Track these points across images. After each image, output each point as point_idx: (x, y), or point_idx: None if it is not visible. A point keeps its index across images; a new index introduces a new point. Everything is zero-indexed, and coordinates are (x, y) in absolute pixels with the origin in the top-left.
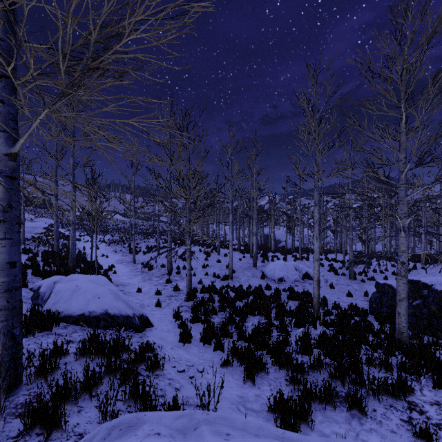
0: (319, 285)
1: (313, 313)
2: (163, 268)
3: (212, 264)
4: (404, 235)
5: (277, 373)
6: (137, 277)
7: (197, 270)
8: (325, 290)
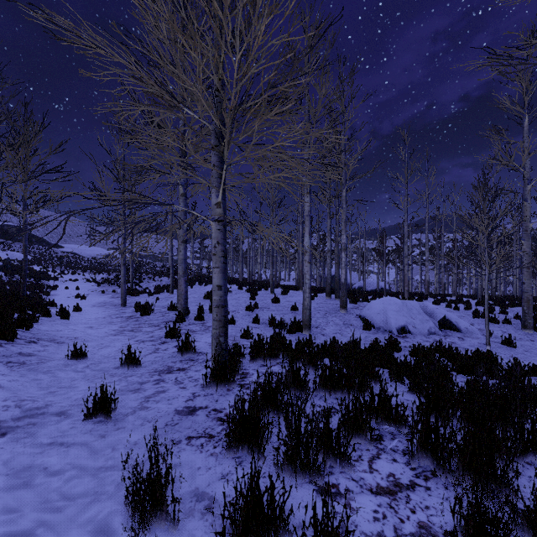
0: None
1: None
2: (171, 312)
3: (264, 305)
4: None
5: None
6: (110, 327)
7: (236, 314)
8: (501, 350)
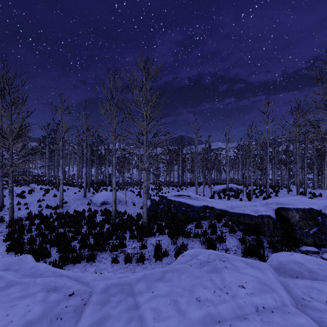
0: (115, 204)
1: (109, 221)
2: None
3: (48, 199)
4: (145, 172)
5: (58, 255)
6: None
7: (32, 204)
8: (130, 207)
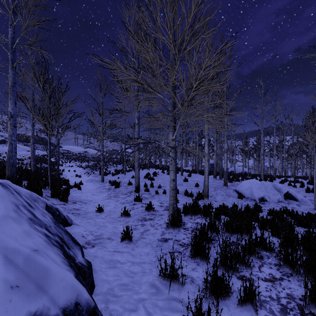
0: None
1: None
2: (130, 186)
3: (179, 183)
4: None
5: None
6: (102, 194)
7: (165, 188)
8: None
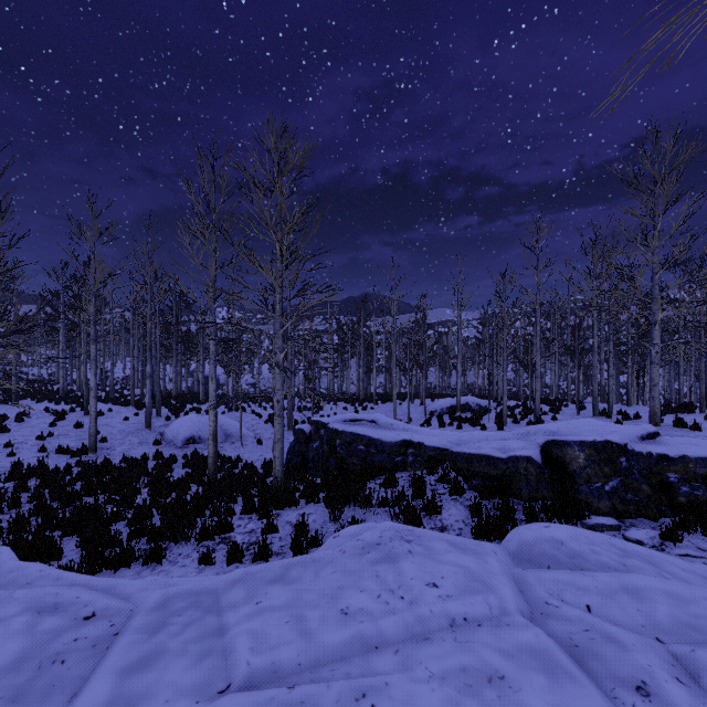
0: (216, 440)
1: (202, 478)
2: None
3: (62, 432)
4: (279, 371)
5: (80, 553)
6: None
7: (23, 445)
8: (250, 448)
